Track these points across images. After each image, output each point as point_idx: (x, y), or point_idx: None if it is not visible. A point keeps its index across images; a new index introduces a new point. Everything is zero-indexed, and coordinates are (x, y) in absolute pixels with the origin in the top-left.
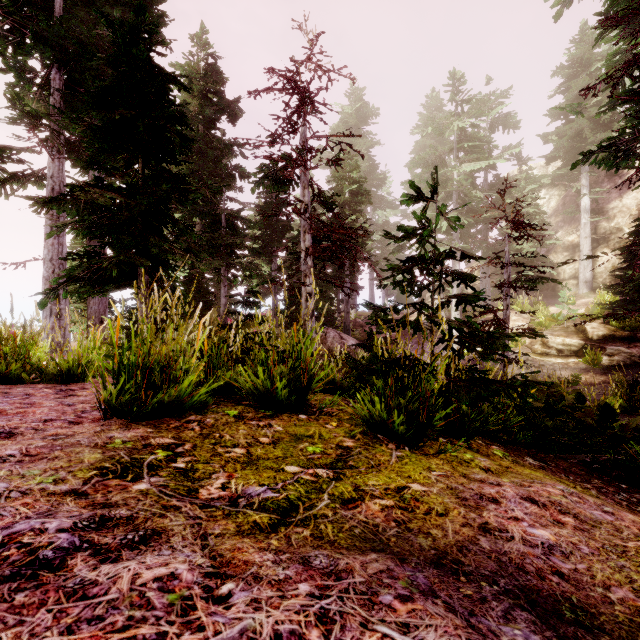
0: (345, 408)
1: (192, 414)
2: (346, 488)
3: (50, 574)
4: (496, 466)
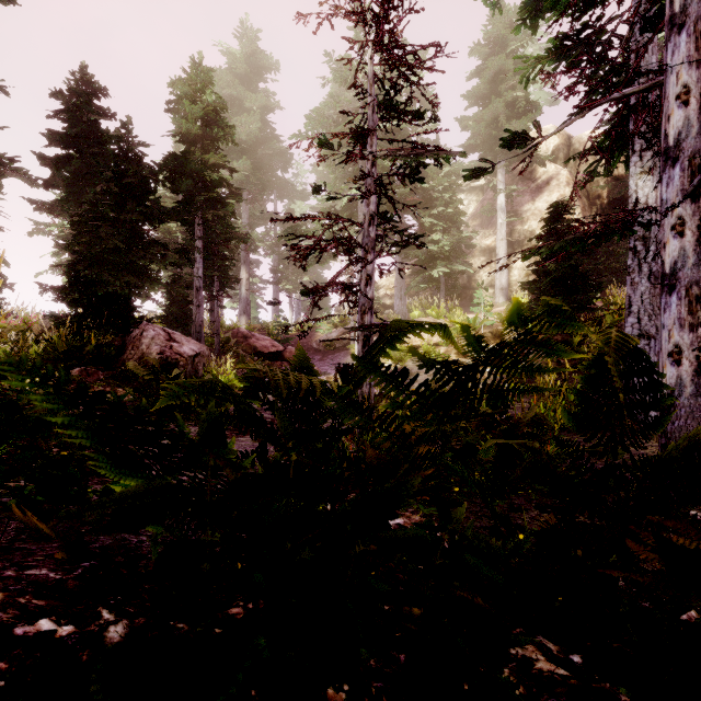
0: None
1: None
2: None
3: None
4: None
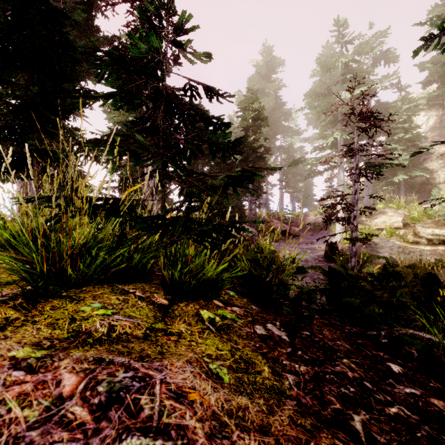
0: None
1: None
2: None
3: None
4: (133, 331)
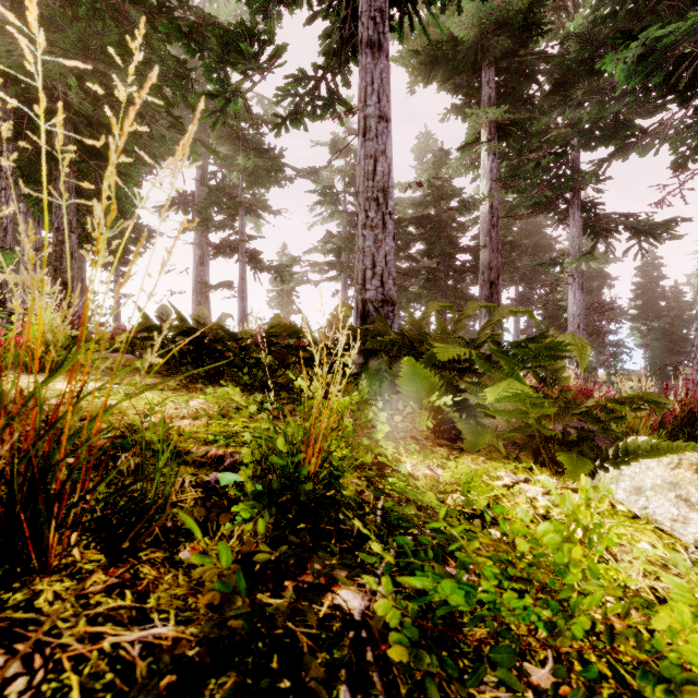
0: None
1: None
2: None
3: None
4: None
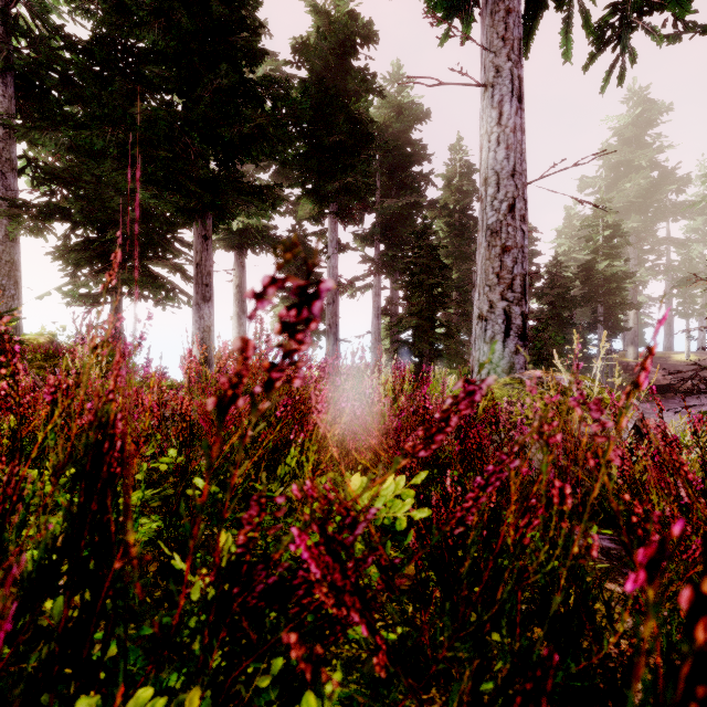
0: None
1: None
2: None
3: None
4: None
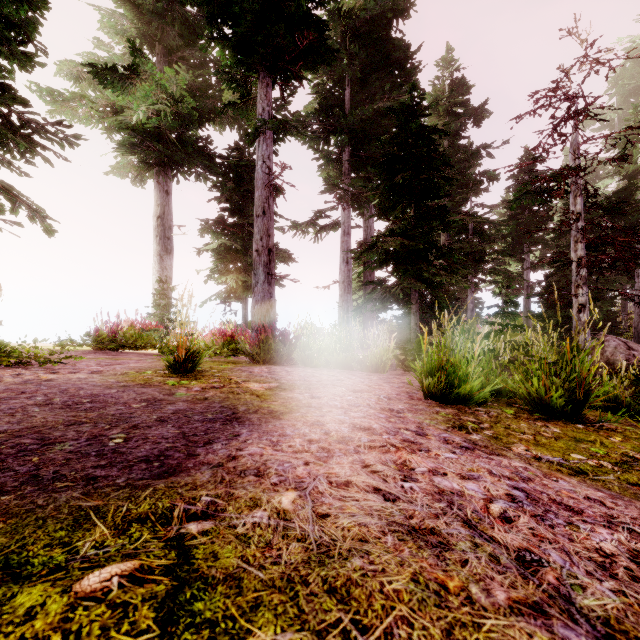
0: (633, 428)
1: (476, 406)
2: (631, 477)
3: (471, 451)
4: None
